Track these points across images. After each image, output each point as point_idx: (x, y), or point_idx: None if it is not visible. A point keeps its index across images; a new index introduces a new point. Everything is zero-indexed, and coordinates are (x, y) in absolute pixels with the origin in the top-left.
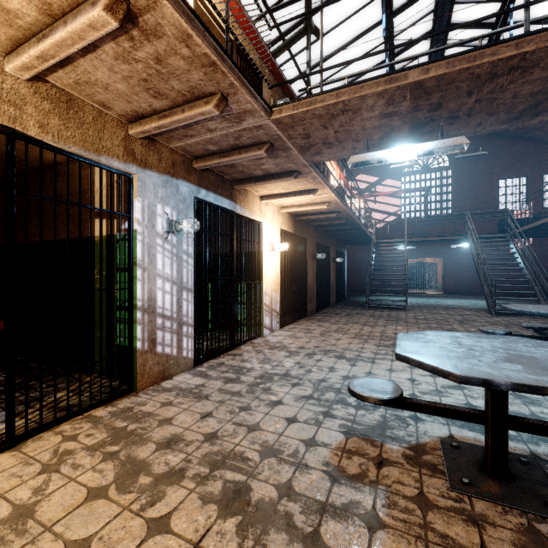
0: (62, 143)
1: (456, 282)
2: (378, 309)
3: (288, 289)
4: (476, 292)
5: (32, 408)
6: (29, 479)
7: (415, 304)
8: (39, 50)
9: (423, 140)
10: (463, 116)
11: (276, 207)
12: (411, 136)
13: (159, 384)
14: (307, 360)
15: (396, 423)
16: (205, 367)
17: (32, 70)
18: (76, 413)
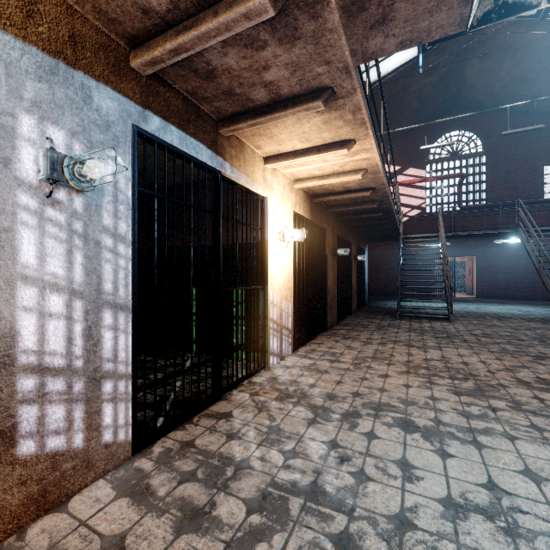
0: None
1: (492, 284)
2: (413, 319)
3: (304, 296)
4: (515, 296)
5: None
6: None
7: (454, 311)
8: None
9: None
10: None
11: (288, 180)
12: None
13: (20, 536)
14: (349, 433)
15: None
16: (152, 458)
17: None
18: None
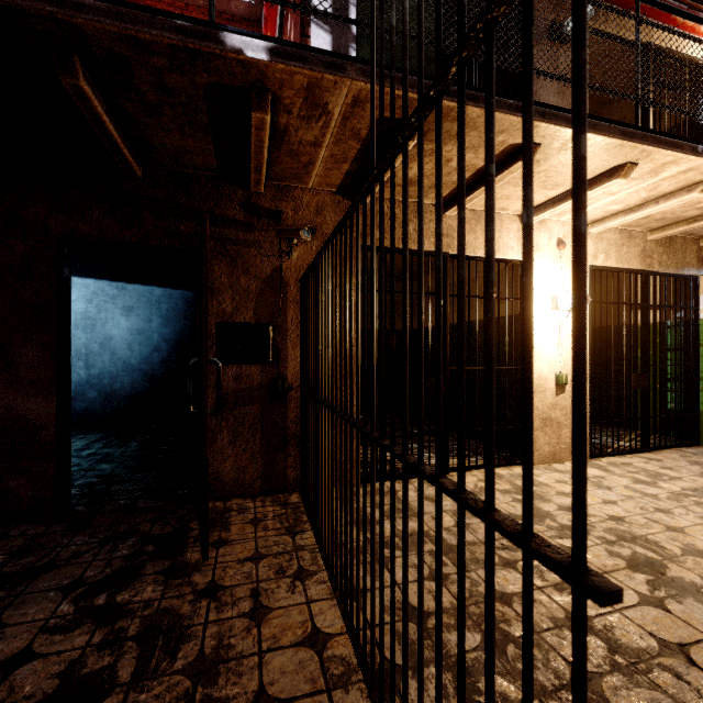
0: (666, 270)
1: None
2: None
3: None
4: None
5: (622, 439)
6: (688, 465)
7: None
8: (688, 228)
9: None
10: None
11: None
12: None
13: None
14: None
15: None
16: None
17: (667, 235)
18: (670, 446)
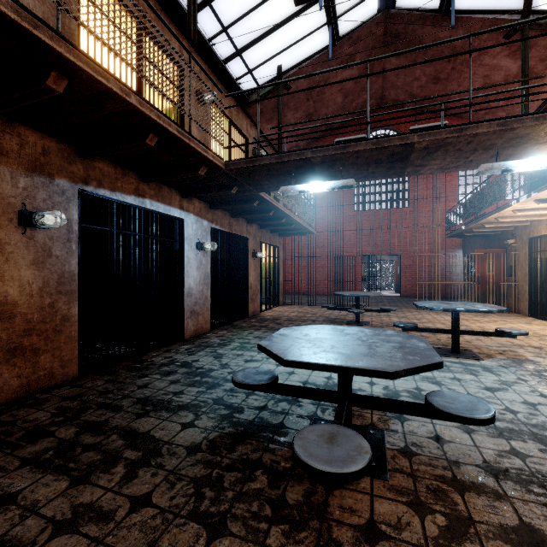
0: None
1: None
2: None
3: None
4: None
5: None
6: None
7: None
8: None
9: (529, 129)
10: (479, 149)
11: None
12: (536, 134)
13: None
14: None
15: (512, 364)
16: None
17: None
18: None
